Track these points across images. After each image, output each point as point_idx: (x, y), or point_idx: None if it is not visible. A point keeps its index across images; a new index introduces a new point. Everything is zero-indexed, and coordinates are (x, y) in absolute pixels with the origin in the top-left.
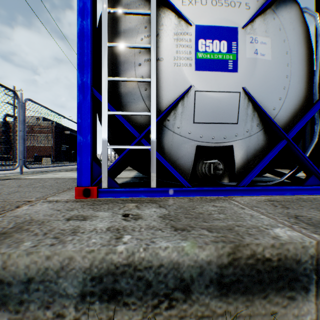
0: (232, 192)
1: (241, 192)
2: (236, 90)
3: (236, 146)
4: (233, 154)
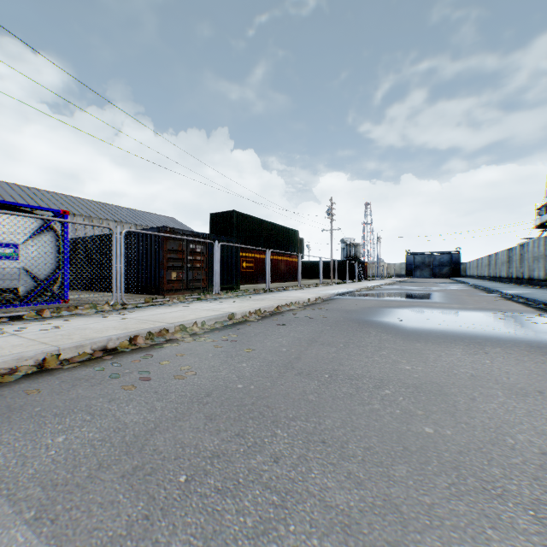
0: (18, 306)
1: (22, 305)
2: (20, 267)
3: (21, 288)
4: (20, 291)
